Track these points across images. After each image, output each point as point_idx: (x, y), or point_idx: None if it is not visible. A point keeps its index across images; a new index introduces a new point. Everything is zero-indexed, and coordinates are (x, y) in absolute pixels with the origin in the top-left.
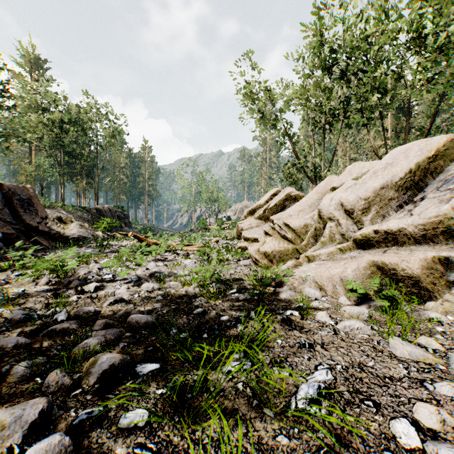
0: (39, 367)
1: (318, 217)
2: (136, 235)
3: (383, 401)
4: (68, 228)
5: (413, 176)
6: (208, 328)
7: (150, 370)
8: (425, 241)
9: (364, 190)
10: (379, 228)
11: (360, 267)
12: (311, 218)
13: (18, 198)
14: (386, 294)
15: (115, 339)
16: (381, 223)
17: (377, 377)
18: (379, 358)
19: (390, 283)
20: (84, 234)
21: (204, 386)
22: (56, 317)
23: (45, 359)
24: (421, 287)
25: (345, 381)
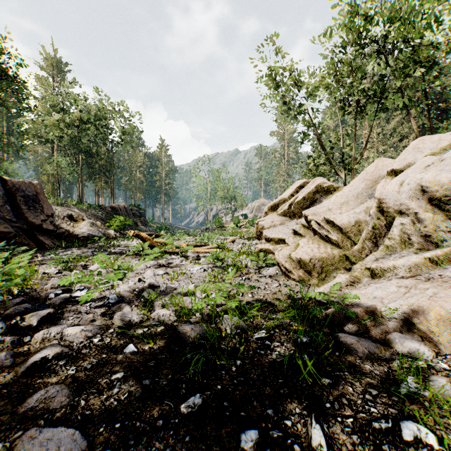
0: None
1: (377, 210)
2: (139, 235)
3: None
4: (78, 227)
5: None
6: None
7: None
8: None
9: None
10: None
11: None
12: (363, 213)
13: (22, 195)
14: None
15: None
16: None
17: None
18: None
19: None
20: (94, 233)
21: None
22: None
23: None
24: None
25: None
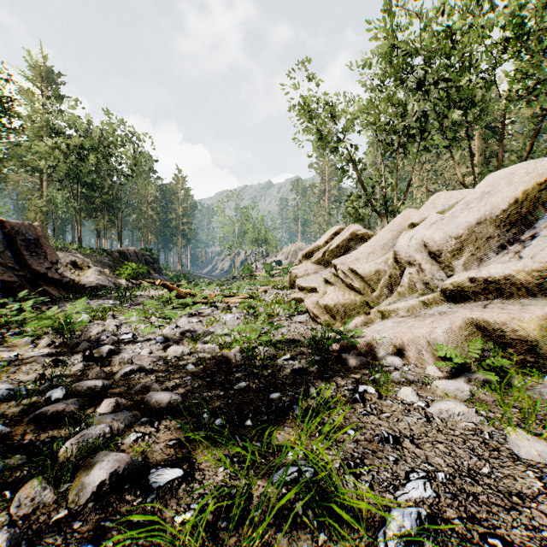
0: (14, 472)
1: (394, 261)
2: (165, 284)
3: (515, 536)
4: (84, 275)
5: (518, 207)
6: (252, 411)
7: (168, 480)
8: (540, 292)
9: (455, 226)
10: (477, 275)
11: (453, 327)
12: (384, 263)
13: (23, 239)
14: (491, 364)
15: (125, 427)
16: (478, 269)
17: (498, 492)
18: (495, 461)
19: (494, 348)
20: (104, 282)
21: (246, 507)
22: (49, 395)
23: (24, 458)
24: (538, 354)
25: (453, 501)
